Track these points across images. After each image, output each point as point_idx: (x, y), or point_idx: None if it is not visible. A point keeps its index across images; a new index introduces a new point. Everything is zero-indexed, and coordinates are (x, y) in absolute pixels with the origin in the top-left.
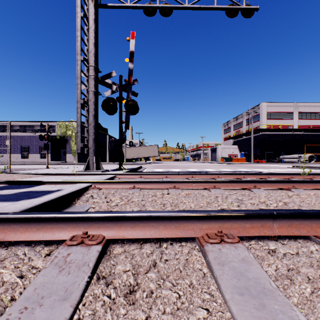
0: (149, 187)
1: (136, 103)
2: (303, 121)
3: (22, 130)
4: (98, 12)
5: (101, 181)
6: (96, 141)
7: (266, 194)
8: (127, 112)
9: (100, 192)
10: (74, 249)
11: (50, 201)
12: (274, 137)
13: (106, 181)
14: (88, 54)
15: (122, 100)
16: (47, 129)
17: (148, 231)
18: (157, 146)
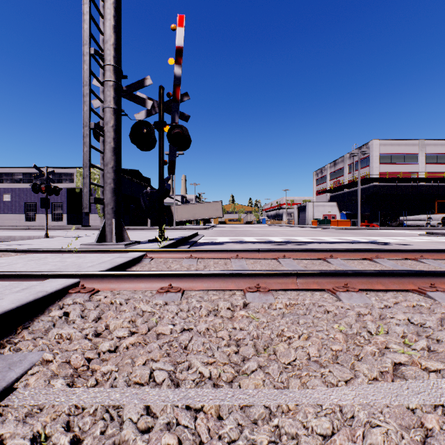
0: (203, 287)
1: (187, 131)
2: (433, 166)
3: (26, 180)
4: None
5: (100, 273)
6: (117, 192)
7: None
8: (172, 146)
9: (88, 304)
10: None
11: None
12: (391, 189)
13: (110, 273)
14: (104, 45)
15: (163, 127)
16: (46, 175)
17: None
18: (220, 203)
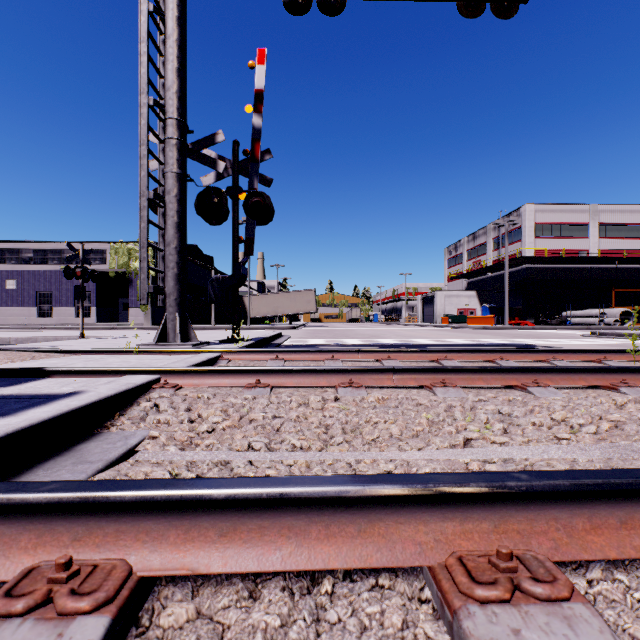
0: (293, 384)
1: (269, 199)
2: (609, 241)
3: (38, 259)
4: (185, 3)
5: (182, 369)
6: (181, 279)
7: (564, 401)
8: (250, 219)
9: (176, 397)
10: (5, 638)
11: (34, 426)
12: (551, 274)
13: (193, 369)
14: (165, 94)
15: (238, 194)
16: (82, 255)
17: (274, 545)
18: (313, 293)
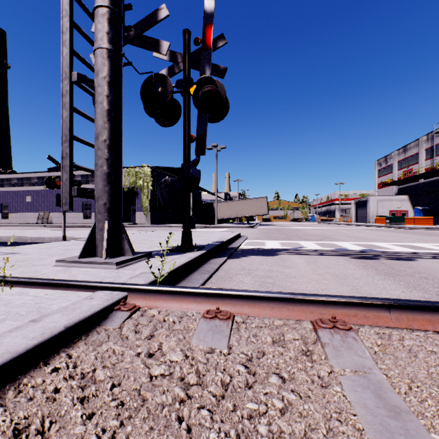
0: None
1: (221, 87)
2: None
3: (84, 181)
4: None
5: None
6: (112, 180)
7: None
8: (201, 114)
9: None
10: None
11: None
12: None
13: None
14: None
15: (188, 87)
16: None
17: None
18: (265, 199)
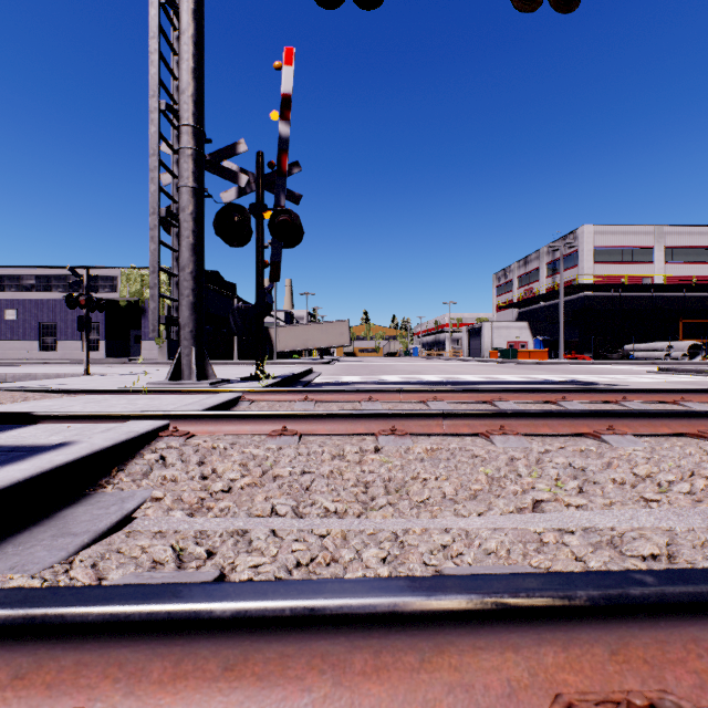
0: (325, 431)
1: (297, 218)
2: (676, 267)
3: (41, 286)
4: None
5: (195, 413)
6: (197, 309)
7: (647, 452)
8: (276, 240)
9: (187, 447)
10: None
11: (5, 489)
12: (611, 303)
13: (207, 413)
14: (179, 97)
15: (263, 212)
16: (87, 281)
17: (301, 683)
18: (347, 324)
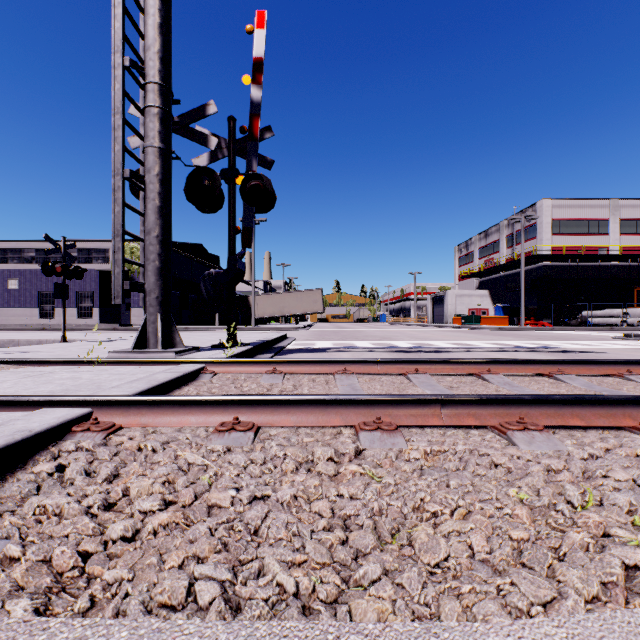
0: (290, 423)
1: (269, 183)
2: (631, 238)
3: (41, 258)
4: None
5: (124, 399)
6: (164, 274)
7: None
8: (248, 205)
9: (100, 451)
10: None
11: None
12: (568, 272)
13: (140, 399)
14: (145, 54)
15: (234, 177)
16: (64, 249)
17: None
18: (320, 292)
